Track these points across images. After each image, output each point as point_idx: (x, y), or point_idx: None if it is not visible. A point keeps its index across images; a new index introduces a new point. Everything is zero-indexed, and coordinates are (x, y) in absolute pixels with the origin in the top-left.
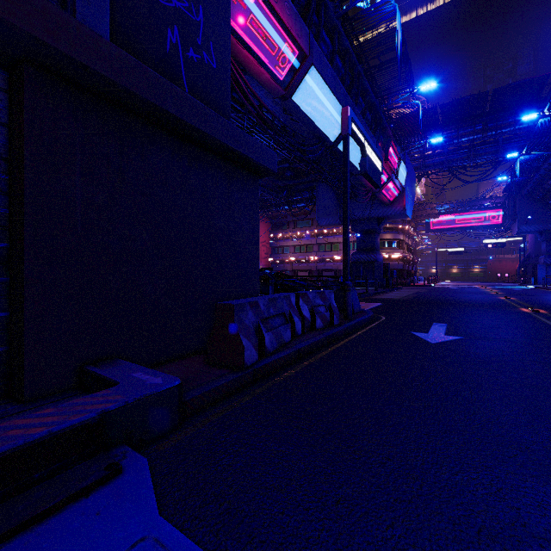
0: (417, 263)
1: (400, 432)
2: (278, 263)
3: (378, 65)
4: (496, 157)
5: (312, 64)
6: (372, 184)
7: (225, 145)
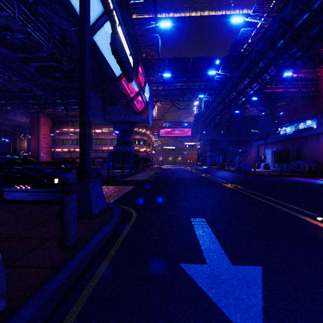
0: (153, 154)
1: None
2: (59, 152)
3: None
4: (193, 97)
5: None
6: (124, 74)
7: None
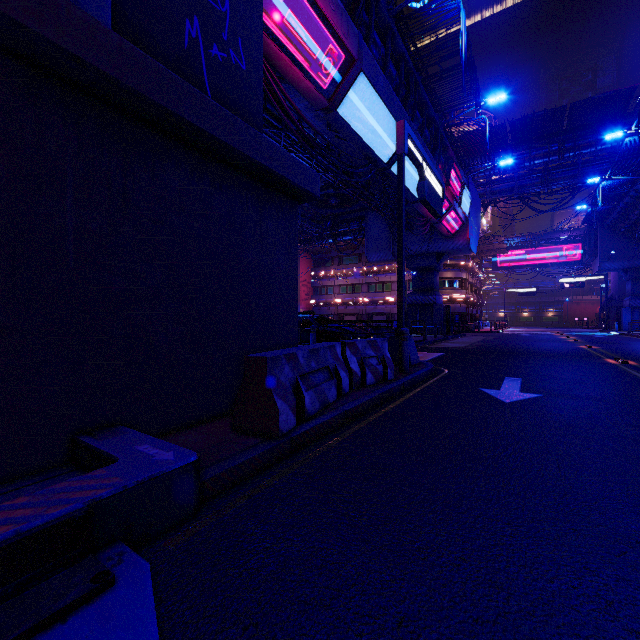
0: (482, 305)
1: (476, 521)
2: (321, 306)
3: (438, 72)
4: (574, 182)
5: (361, 70)
6: (431, 213)
7: (256, 162)
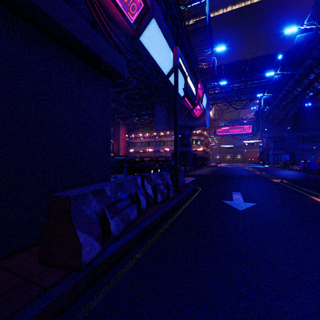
0: (210, 153)
1: None
2: (131, 153)
3: (193, 30)
4: (251, 96)
5: (153, 16)
6: (190, 103)
7: (71, 34)
